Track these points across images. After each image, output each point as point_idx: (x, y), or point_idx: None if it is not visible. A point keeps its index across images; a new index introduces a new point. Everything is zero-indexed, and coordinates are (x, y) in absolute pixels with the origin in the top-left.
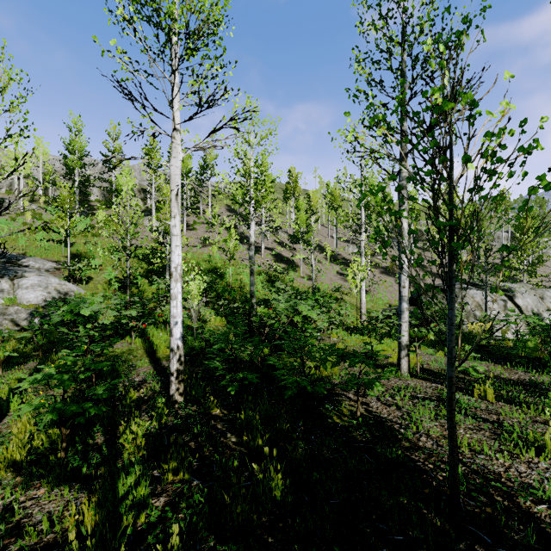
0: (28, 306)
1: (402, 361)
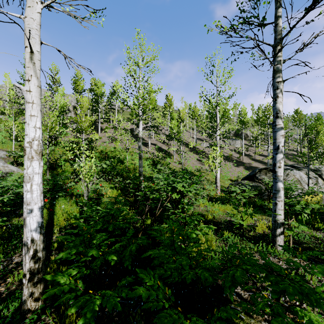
0: None
1: (278, 238)
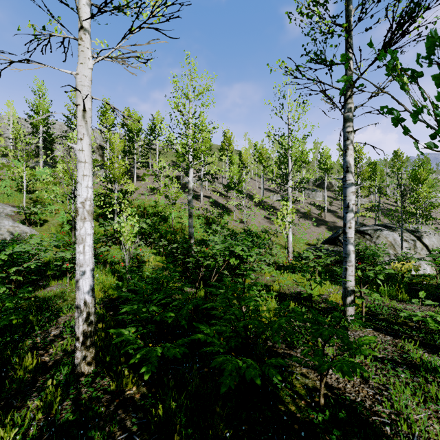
0: None
1: (348, 308)
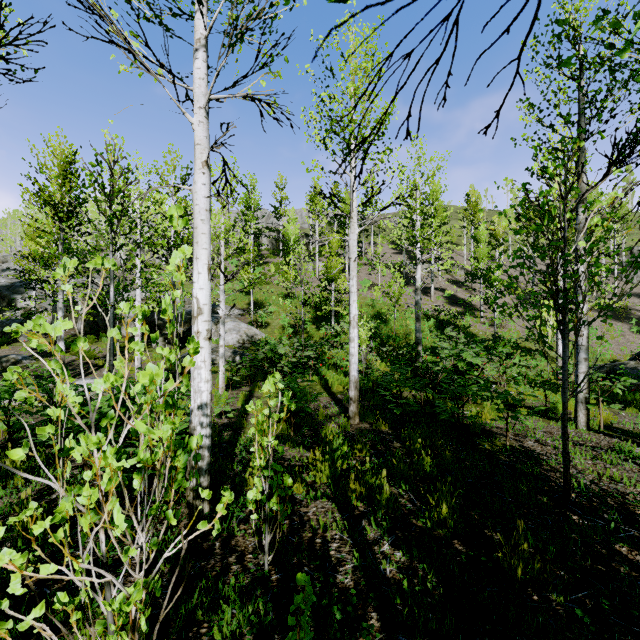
0: (228, 347)
1: (579, 413)
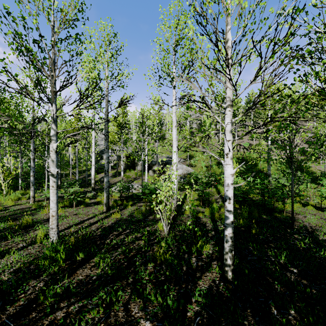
0: (178, 175)
1: None
